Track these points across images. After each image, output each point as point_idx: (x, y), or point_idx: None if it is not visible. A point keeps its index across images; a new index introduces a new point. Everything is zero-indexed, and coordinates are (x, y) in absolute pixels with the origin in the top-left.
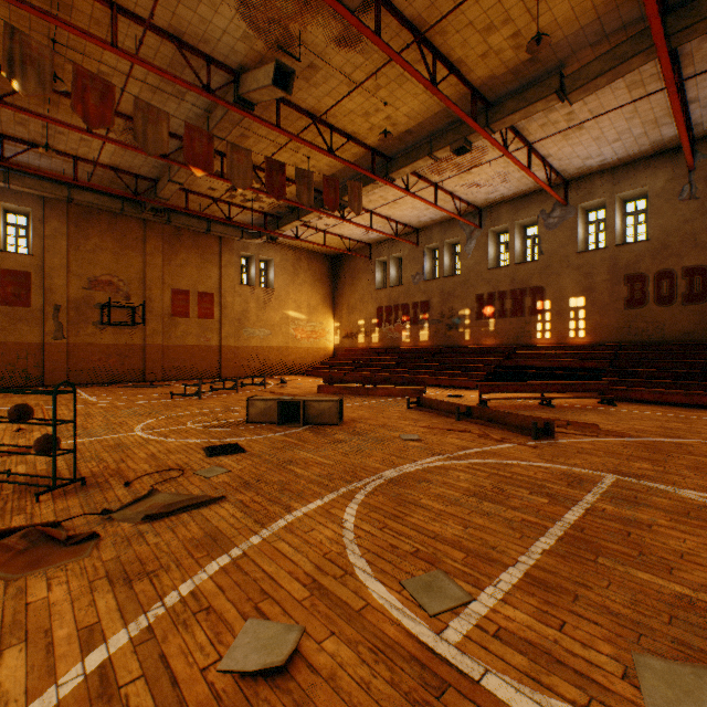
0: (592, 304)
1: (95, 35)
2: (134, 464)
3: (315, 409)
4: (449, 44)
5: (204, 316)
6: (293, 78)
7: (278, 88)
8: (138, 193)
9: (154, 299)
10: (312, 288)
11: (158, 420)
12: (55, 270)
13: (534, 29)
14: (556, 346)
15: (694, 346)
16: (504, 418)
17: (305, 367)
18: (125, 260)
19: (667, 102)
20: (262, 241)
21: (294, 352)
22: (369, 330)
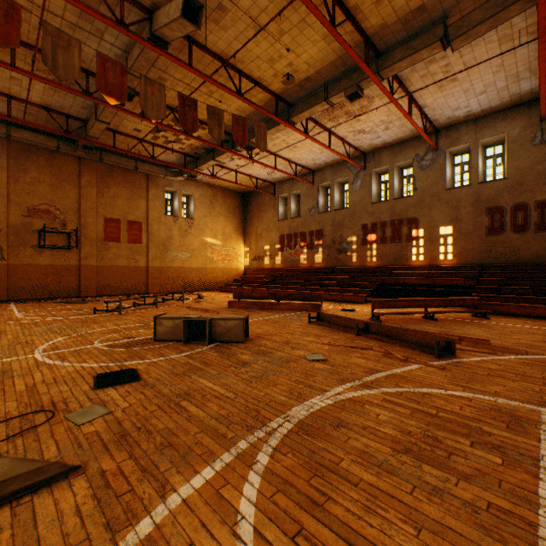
0: (459, 232)
1: None
2: (0, 402)
3: (221, 327)
4: None
5: (134, 241)
6: (201, 13)
7: (187, 21)
8: (69, 131)
9: (88, 226)
10: (226, 219)
11: (67, 338)
12: None
13: None
14: (428, 267)
15: (545, 267)
16: (402, 334)
17: (220, 284)
18: (61, 191)
19: (530, 56)
20: (183, 178)
21: (211, 272)
22: (273, 254)
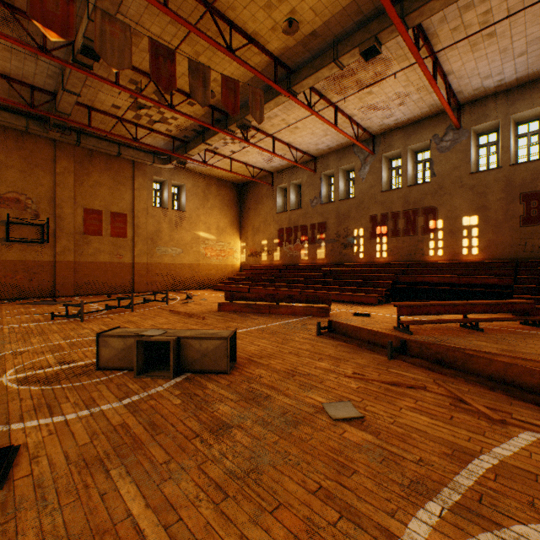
0: (486, 222)
1: None
2: None
3: (194, 350)
4: None
5: (117, 235)
6: None
7: None
8: (35, 105)
9: (64, 218)
10: (220, 212)
11: None
12: None
13: None
14: (450, 262)
15: None
16: (464, 361)
17: (214, 282)
18: (33, 178)
19: None
20: (173, 166)
21: (204, 269)
22: (271, 249)
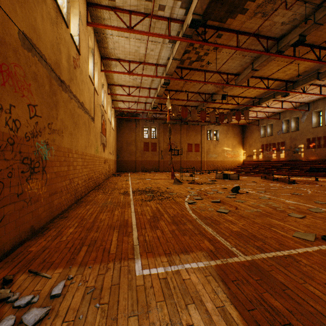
0: None
1: (184, 99)
2: (199, 181)
3: (231, 176)
4: (272, 76)
5: (196, 151)
6: (226, 96)
7: (222, 100)
8: (181, 120)
9: (182, 147)
10: (233, 138)
11: (195, 177)
12: (161, 141)
13: (301, 68)
14: None
15: None
16: (285, 180)
17: (230, 168)
18: (176, 136)
19: None
20: (215, 125)
21: (226, 162)
22: (257, 154)
